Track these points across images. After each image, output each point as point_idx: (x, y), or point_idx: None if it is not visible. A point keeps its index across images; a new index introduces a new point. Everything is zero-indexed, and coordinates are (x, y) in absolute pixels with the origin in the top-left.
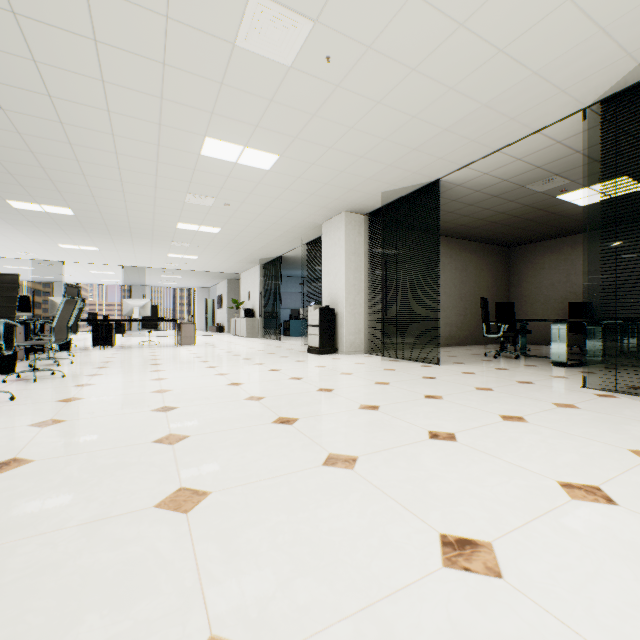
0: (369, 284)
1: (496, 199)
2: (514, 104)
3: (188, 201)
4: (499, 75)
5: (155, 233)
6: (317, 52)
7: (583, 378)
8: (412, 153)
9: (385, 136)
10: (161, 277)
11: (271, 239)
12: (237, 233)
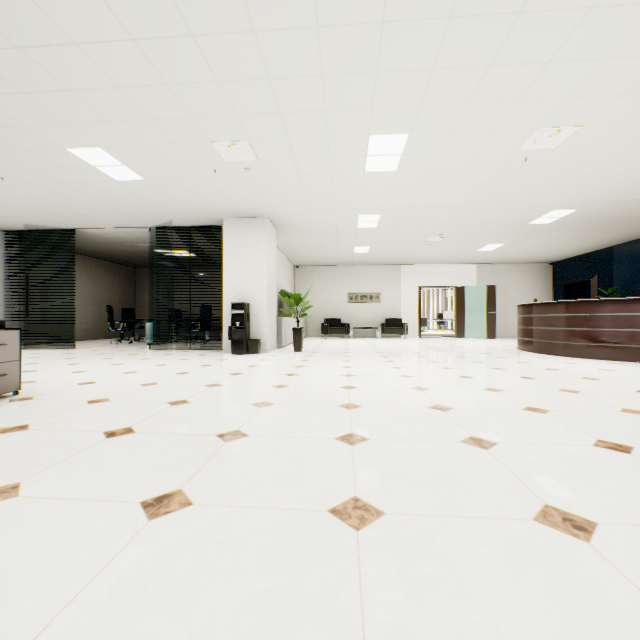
0: (6, 289)
1: (118, 244)
2: (117, 217)
3: None
4: (107, 209)
5: None
6: None
7: (150, 346)
8: (55, 216)
9: (35, 206)
10: None
11: None
12: None
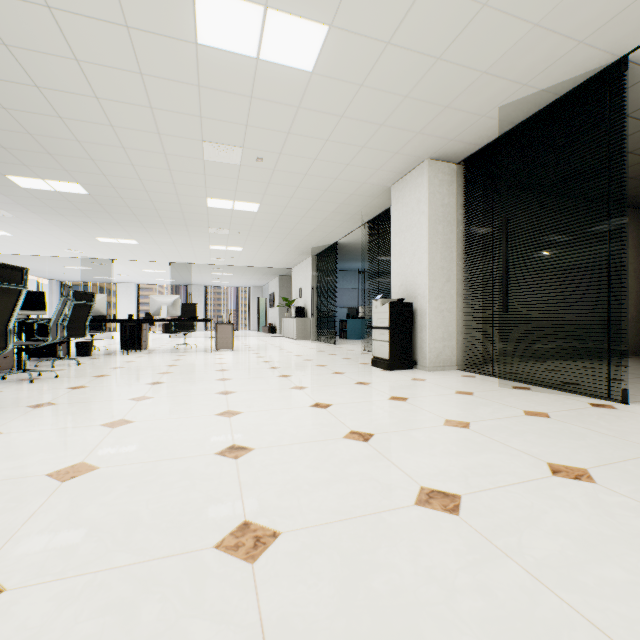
0: (464, 266)
1: None
2: None
3: (208, 158)
4: None
5: (186, 216)
6: None
7: None
8: None
9: None
10: (212, 275)
11: (323, 218)
12: (280, 210)
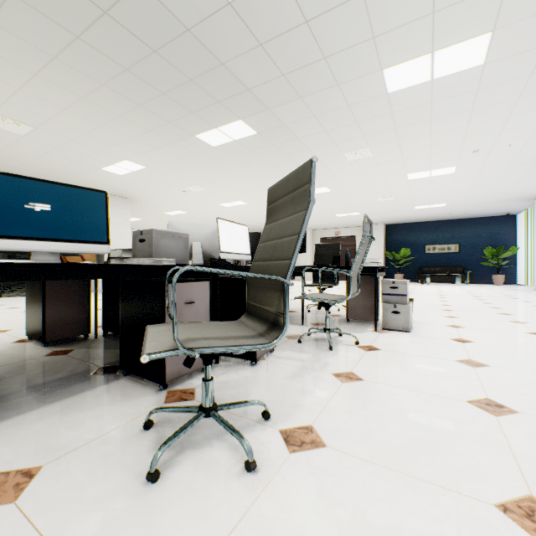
0: None
1: None
2: None
3: None
4: (13, 162)
5: None
6: (2, 131)
7: (2, 293)
8: None
9: None
10: None
11: None
12: None
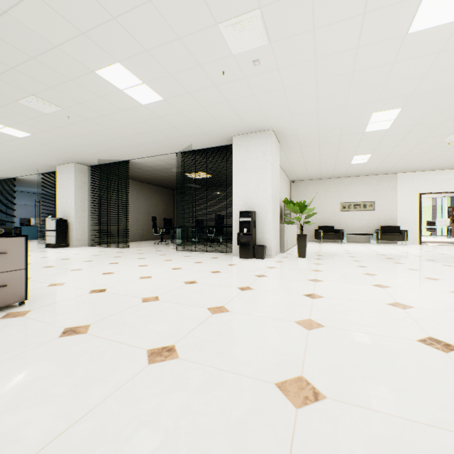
0: (92, 206)
1: (159, 171)
2: (152, 146)
3: None
4: (143, 138)
5: None
6: (63, 114)
7: (176, 247)
8: (113, 149)
9: (98, 142)
10: None
11: (9, 167)
12: None
